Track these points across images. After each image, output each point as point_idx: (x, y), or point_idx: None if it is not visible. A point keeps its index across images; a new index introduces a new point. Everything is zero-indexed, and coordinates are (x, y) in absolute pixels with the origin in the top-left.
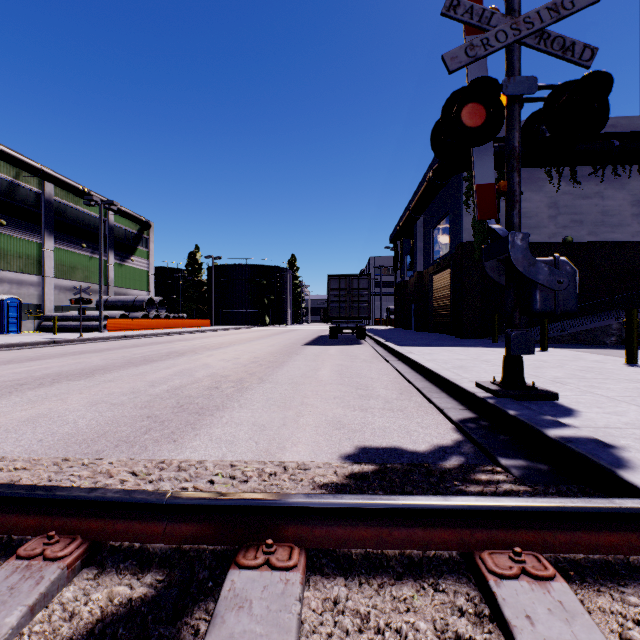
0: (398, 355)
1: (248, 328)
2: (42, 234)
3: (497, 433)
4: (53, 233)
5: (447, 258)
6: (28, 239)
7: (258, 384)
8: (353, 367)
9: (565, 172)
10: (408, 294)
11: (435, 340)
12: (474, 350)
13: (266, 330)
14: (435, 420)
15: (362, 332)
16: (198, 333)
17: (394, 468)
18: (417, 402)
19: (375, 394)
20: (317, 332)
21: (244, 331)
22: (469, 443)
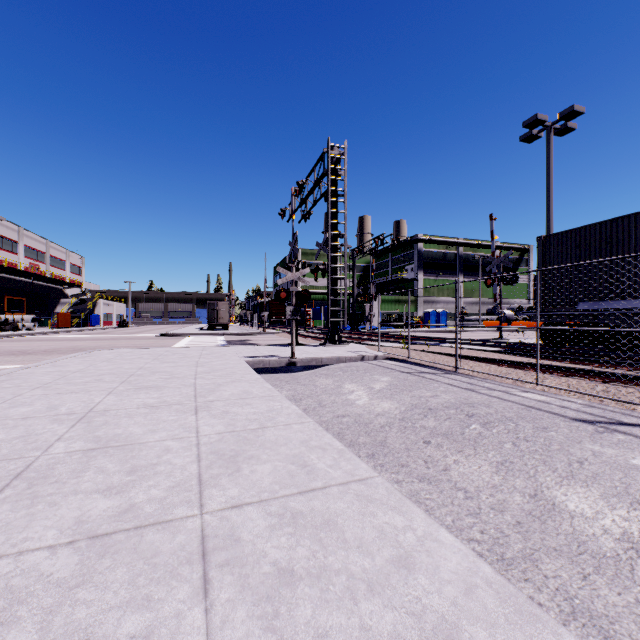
0: None
1: None
2: (457, 275)
3: None
4: (462, 273)
5: None
6: (451, 279)
7: None
8: None
9: None
10: None
11: None
12: None
13: None
14: None
15: None
16: None
17: None
18: None
19: None
20: None
21: None
22: None
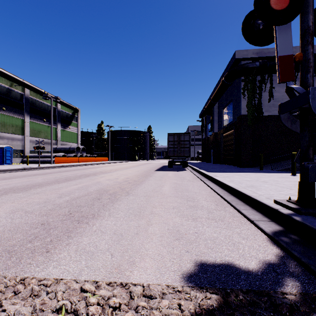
0: (208, 177)
1: (127, 162)
2: (24, 114)
3: (313, 250)
4: (29, 114)
5: (231, 124)
6: (17, 117)
7: (125, 196)
8: (183, 184)
9: (298, 76)
10: (209, 144)
11: (226, 168)
12: (252, 174)
13: (136, 163)
14: (250, 230)
15: (186, 164)
16: (101, 164)
17: (238, 301)
18: (230, 212)
19: (200, 205)
20: (162, 164)
21: (124, 163)
22: (291, 259)
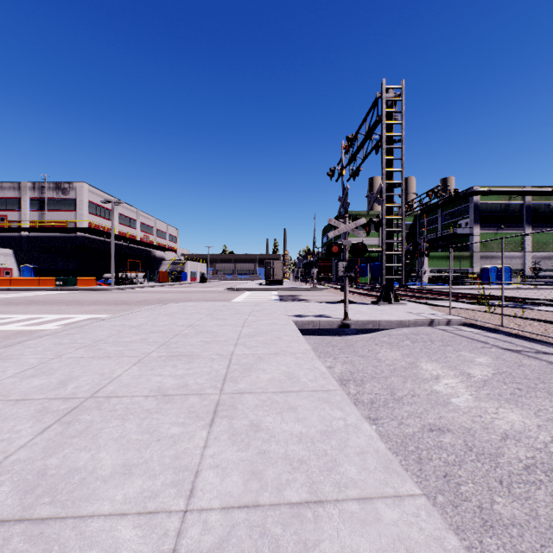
0: None
1: None
2: (523, 227)
3: None
4: (530, 224)
5: None
6: (515, 232)
7: None
8: None
9: None
10: None
11: None
12: None
13: None
14: None
15: None
16: None
17: None
18: None
19: None
20: None
21: None
22: None
